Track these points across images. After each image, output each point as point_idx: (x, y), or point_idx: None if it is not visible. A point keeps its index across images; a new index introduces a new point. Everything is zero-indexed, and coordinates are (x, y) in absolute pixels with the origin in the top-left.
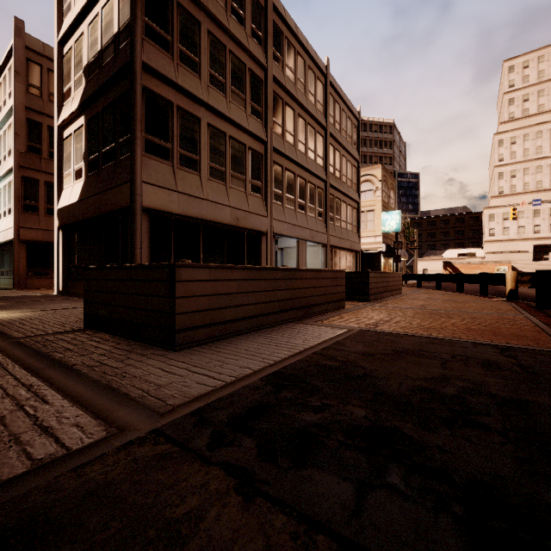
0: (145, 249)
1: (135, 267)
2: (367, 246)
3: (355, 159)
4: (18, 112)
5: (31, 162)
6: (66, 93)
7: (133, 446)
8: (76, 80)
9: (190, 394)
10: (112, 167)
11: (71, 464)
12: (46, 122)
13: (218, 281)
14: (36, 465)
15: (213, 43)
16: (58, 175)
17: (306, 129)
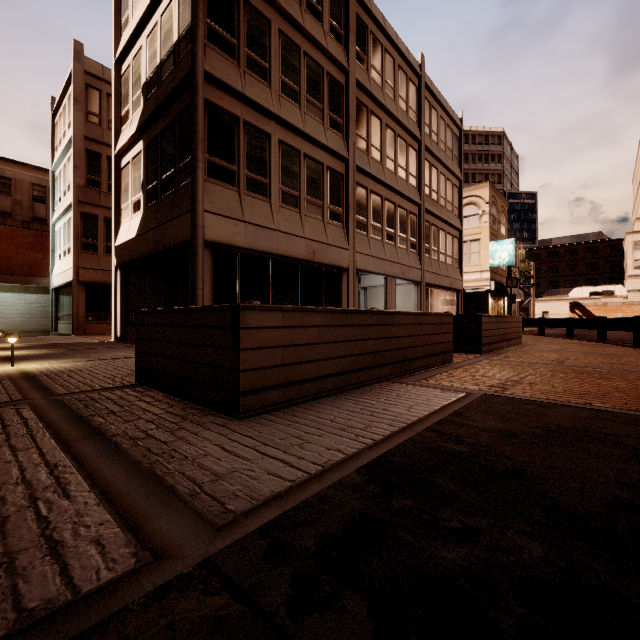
0: (207, 289)
1: (192, 310)
2: (470, 284)
3: (456, 177)
4: (77, 143)
5: (90, 196)
6: (124, 117)
7: (170, 594)
8: (134, 101)
9: (259, 493)
10: (171, 196)
11: (71, 627)
12: (106, 152)
13: (294, 327)
14: (21, 623)
15: (286, 44)
16: (116, 208)
17: (395, 142)
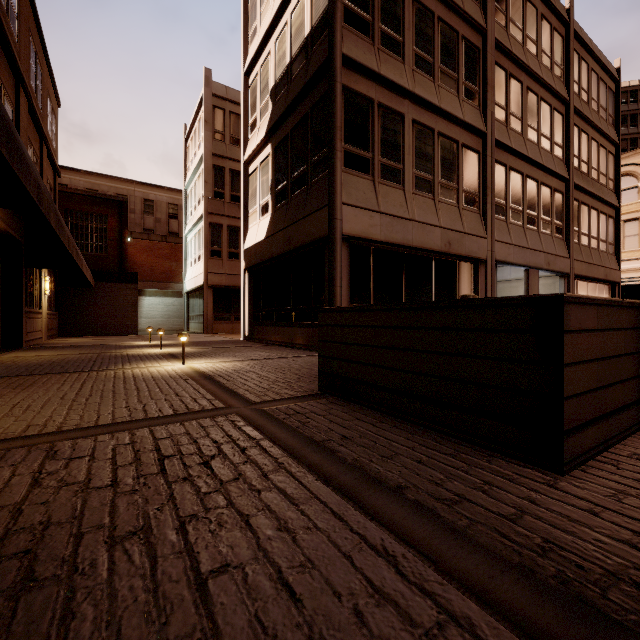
0: (344, 287)
1: (431, 306)
2: (624, 275)
3: (610, 142)
4: (206, 160)
5: (216, 207)
6: (252, 125)
7: None
8: (262, 107)
9: None
10: (303, 193)
11: None
12: (228, 166)
13: (604, 330)
14: None
15: (419, 12)
16: (244, 214)
17: (537, 108)
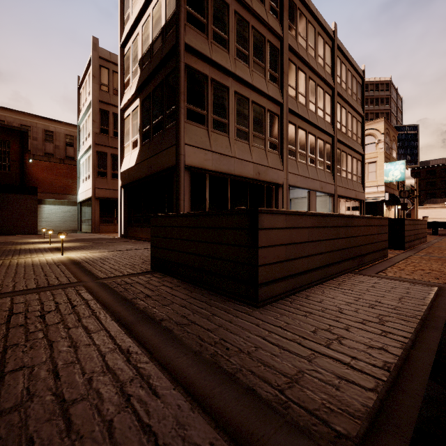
0: (186, 200)
1: (205, 214)
2: (368, 196)
3: (359, 115)
4: (94, 105)
5: (102, 140)
6: (126, 83)
7: None
8: (133, 72)
9: (353, 407)
10: (160, 135)
11: None
12: (112, 110)
13: (292, 228)
14: None
15: (239, 21)
16: (120, 146)
17: (315, 90)
